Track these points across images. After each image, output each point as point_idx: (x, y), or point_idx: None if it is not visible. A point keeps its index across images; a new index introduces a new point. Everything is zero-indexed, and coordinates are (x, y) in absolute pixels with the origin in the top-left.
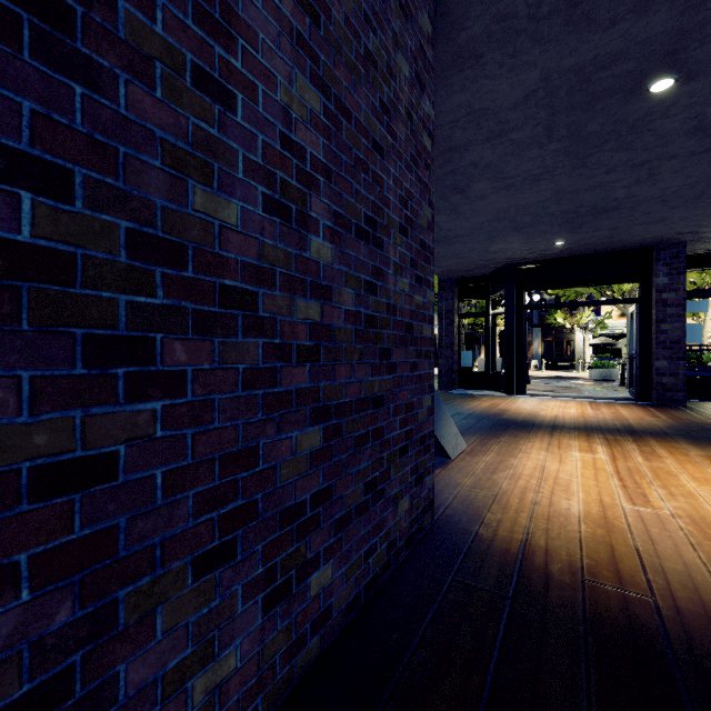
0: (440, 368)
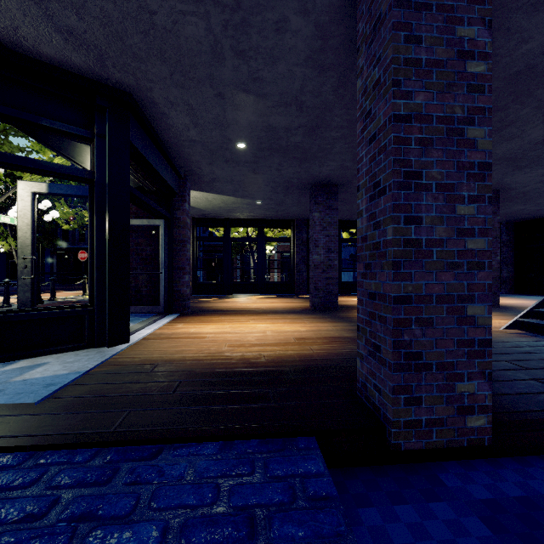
0: None
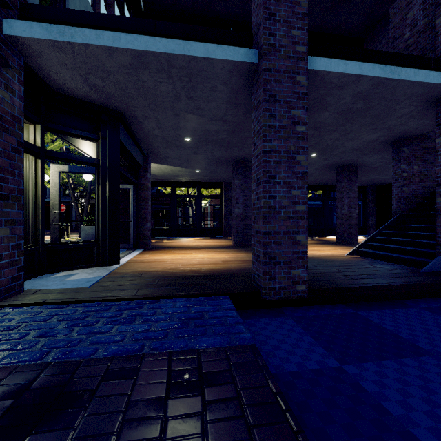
0: (0, 248)
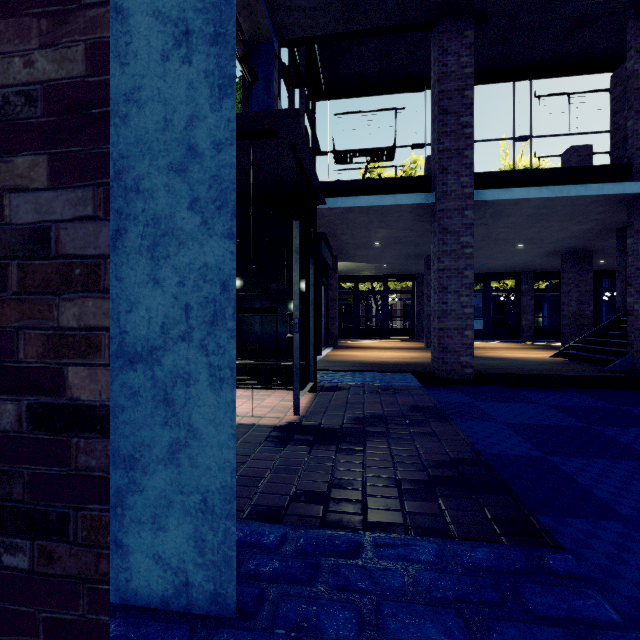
0: None
